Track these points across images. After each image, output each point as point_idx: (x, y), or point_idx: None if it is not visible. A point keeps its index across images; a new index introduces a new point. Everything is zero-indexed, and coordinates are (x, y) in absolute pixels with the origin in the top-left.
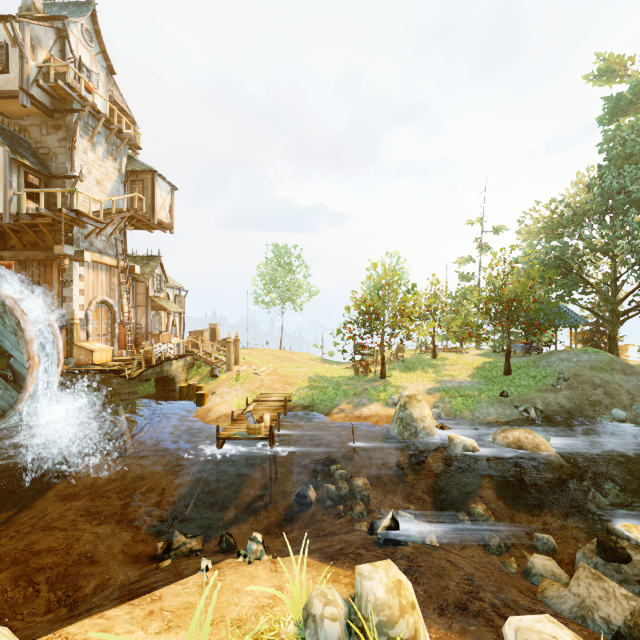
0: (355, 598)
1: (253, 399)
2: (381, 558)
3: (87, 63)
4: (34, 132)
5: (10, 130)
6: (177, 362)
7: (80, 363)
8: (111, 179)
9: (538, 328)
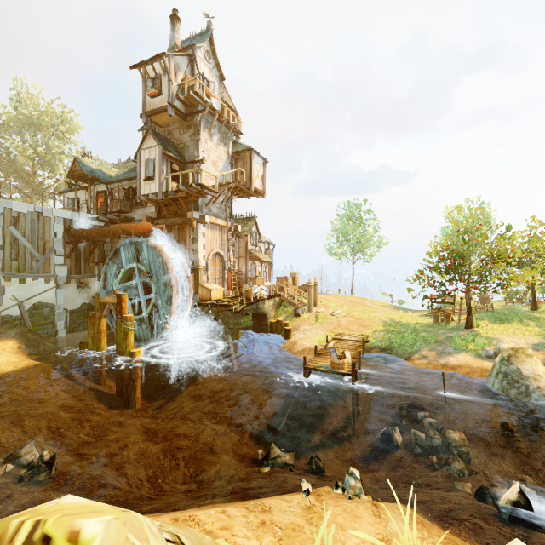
0: None
1: (332, 337)
2: (510, 540)
3: (207, 76)
4: (176, 134)
5: (162, 135)
6: (268, 301)
7: (203, 298)
8: (222, 160)
9: None
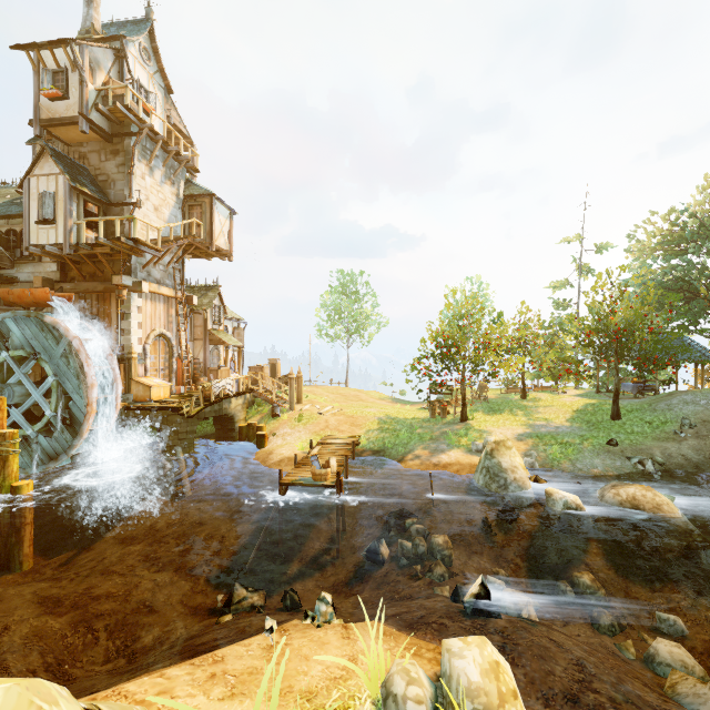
0: (443, 678)
1: (317, 441)
2: (469, 631)
3: (145, 83)
4: (93, 159)
5: (70, 158)
6: (236, 400)
7: (138, 399)
8: (169, 205)
9: (655, 364)
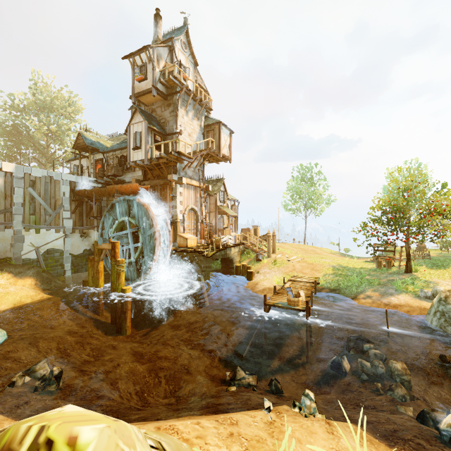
0: None
1: (288, 279)
2: None
3: (183, 63)
4: (158, 111)
5: (148, 112)
6: (234, 249)
7: (180, 246)
8: (196, 132)
9: None
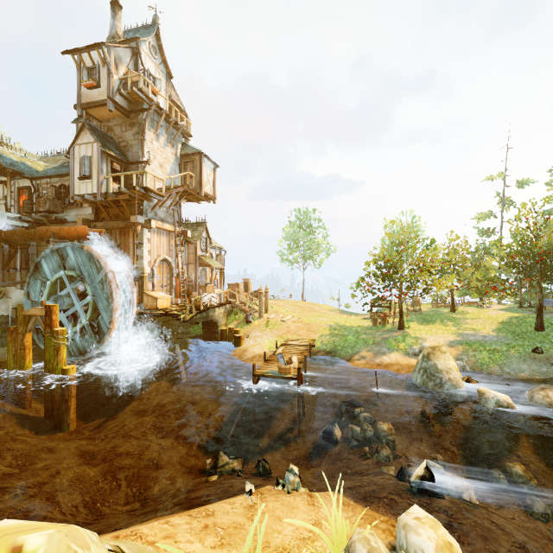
0: (399, 549)
1: (281, 343)
2: None
3: (153, 72)
4: (117, 130)
5: (101, 130)
6: (219, 309)
7: (148, 308)
8: (170, 162)
9: None
